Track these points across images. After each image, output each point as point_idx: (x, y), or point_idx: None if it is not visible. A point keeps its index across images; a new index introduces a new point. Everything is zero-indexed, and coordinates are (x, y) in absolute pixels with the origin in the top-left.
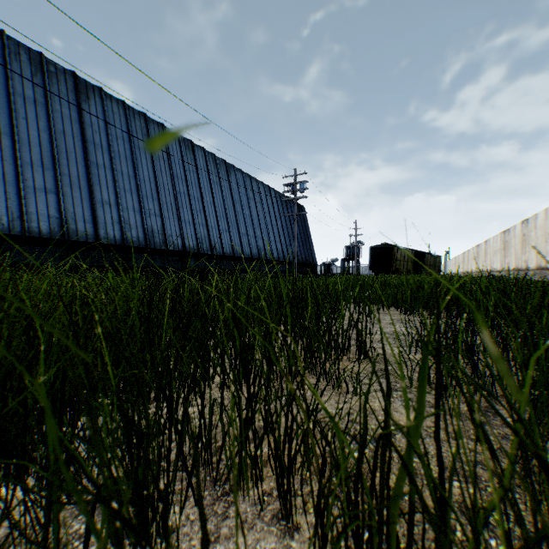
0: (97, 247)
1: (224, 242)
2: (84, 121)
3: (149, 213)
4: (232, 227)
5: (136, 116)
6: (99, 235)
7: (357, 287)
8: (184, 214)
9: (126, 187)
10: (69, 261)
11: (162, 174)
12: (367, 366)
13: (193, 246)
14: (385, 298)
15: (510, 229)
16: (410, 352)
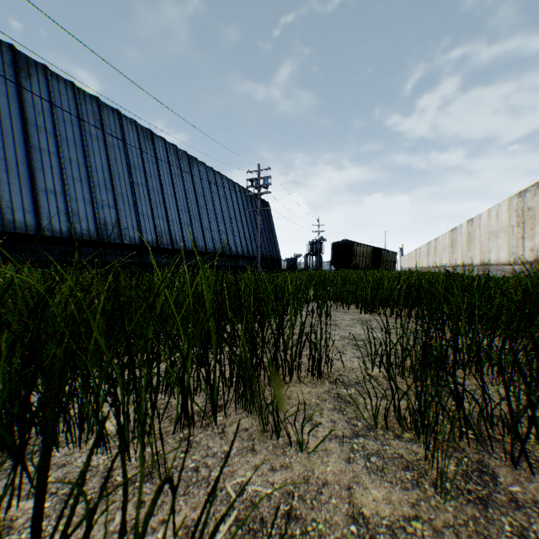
0: (39, 240)
1: (186, 236)
2: (25, 100)
3: (102, 204)
4: (195, 221)
5: (88, 99)
6: (41, 226)
7: (310, 289)
8: (142, 207)
9: (75, 175)
10: (5, 255)
11: (117, 163)
12: (321, 391)
13: (152, 240)
14: (345, 296)
15: (458, 228)
16: (373, 369)
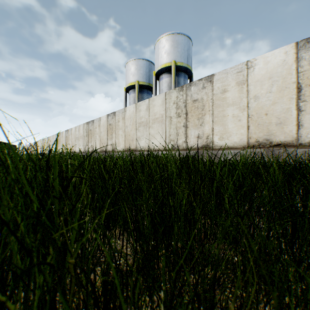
0: None
1: None
2: None
3: None
4: None
5: None
6: None
7: None
8: None
9: None
10: None
11: None
12: None
13: None
14: None
15: (45, 139)
16: None
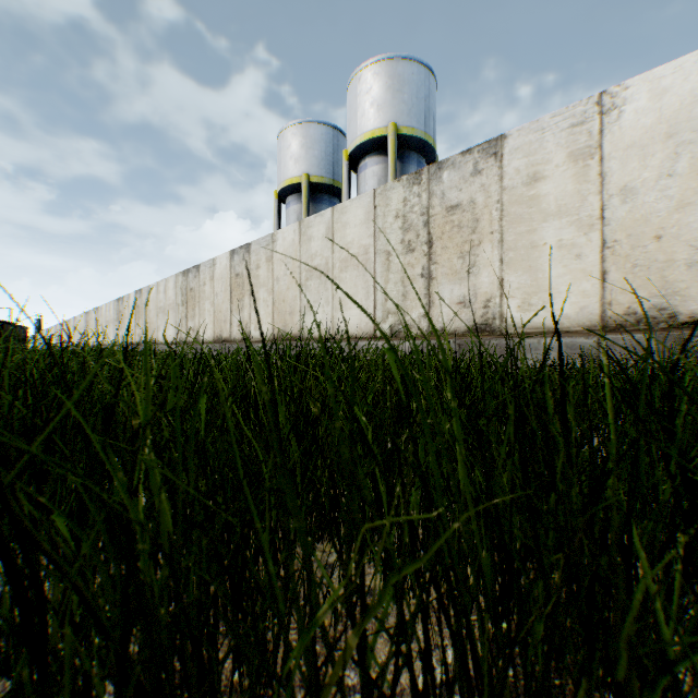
0: None
1: None
2: None
3: None
4: None
5: None
6: None
7: None
8: None
9: None
10: None
11: None
12: None
13: None
14: None
15: (92, 312)
16: None
